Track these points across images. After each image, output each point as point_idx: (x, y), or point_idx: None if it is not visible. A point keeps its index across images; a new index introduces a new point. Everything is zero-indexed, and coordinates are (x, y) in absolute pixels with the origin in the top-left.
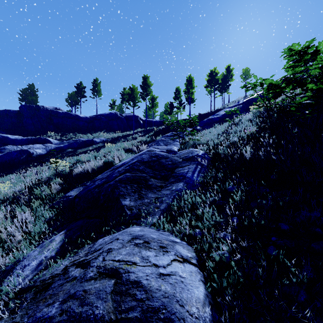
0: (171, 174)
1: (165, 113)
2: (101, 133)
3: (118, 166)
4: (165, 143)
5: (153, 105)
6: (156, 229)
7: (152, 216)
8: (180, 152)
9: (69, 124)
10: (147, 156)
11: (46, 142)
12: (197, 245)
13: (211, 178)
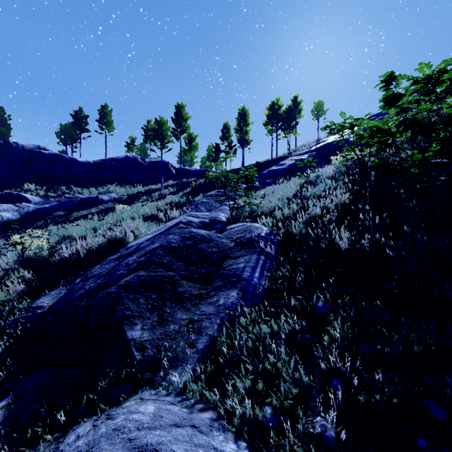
0: (217, 272)
1: (209, 159)
2: (111, 187)
3: (129, 252)
4: (207, 207)
5: (191, 147)
6: (187, 405)
7: (181, 366)
8: (232, 228)
9: (60, 172)
10: (176, 237)
11: (21, 200)
12: (268, 451)
13: (285, 283)
